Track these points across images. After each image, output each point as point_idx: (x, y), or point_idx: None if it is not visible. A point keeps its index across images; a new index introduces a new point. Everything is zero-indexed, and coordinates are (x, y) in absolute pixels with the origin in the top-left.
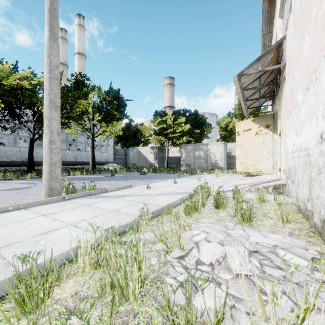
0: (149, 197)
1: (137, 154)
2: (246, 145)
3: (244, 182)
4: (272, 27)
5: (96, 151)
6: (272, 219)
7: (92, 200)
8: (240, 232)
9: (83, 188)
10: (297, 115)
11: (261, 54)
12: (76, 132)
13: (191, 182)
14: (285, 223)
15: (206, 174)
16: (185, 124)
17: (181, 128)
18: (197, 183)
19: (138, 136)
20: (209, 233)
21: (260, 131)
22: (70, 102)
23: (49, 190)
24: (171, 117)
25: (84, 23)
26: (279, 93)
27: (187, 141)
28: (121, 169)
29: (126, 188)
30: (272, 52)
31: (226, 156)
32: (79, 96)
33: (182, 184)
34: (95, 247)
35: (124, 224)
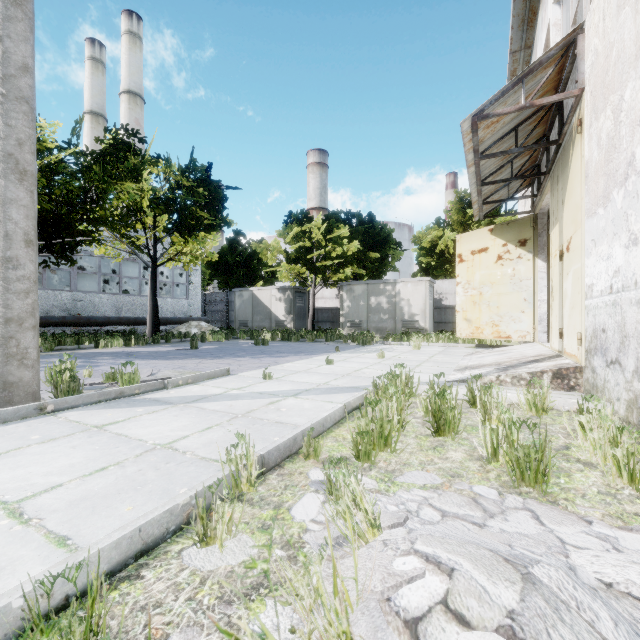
0: (266, 401)
1: (250, 303)
2: (477, 284)
3: (479, 361)
4: (532, 34)
5: (166, 295)
6: (593, 469)
7: (118, 412)
8: (529, 528)
9: (108, 379)
10: (636, 195)
11: (526, 68)
12: (117, 255)
13: (364, 360)
14: (636, 483)
15: (393, 343)
16: (349, 240)
17: (341, 249)
18: (377, 363)
19: (253, 267)
20: (457, 577)
21: (506, 254)
22: (98, 185)
23: (1, 387)
24: (321, 225)
25: (141, 29)
26: (555, 166)
27: (353, 277)
28: (215, 333)
29: (216, 378)
30: (549, 66)
31: (432, 307)
32: (120, 174)
33: (344, 367)
34: (17, 634)
35: (163, 511)
